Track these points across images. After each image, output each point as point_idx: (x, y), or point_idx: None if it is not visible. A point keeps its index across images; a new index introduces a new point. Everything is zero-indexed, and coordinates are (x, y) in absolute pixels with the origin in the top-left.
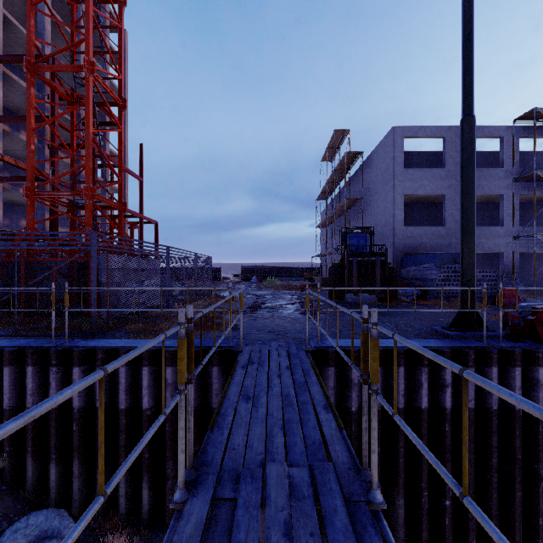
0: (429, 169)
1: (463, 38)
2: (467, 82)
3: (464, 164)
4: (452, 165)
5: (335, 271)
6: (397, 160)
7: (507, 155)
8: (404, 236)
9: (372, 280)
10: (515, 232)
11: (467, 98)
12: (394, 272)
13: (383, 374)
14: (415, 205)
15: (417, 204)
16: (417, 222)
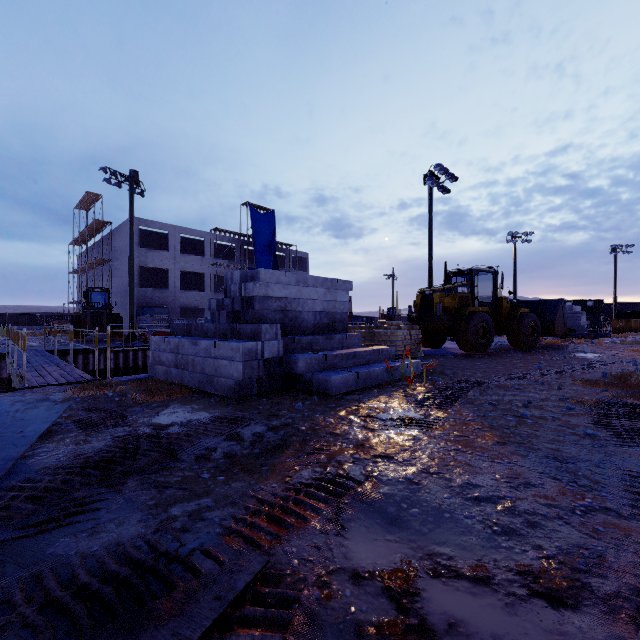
0: (158, 250)
1: (130, 223)
2: (131, 242)
3: (130, 275)
4: (174, 251)
5: (76, 319)
6: (135, 241)
7: (208, 250)
8: (140, 294)
9: (101, 324)
10: (212, 296)
11: (131, 249)
12: (121, 319)
13: (84, 358)
14: (156, 271)
15: (157, 270)
16: (157, 283)
